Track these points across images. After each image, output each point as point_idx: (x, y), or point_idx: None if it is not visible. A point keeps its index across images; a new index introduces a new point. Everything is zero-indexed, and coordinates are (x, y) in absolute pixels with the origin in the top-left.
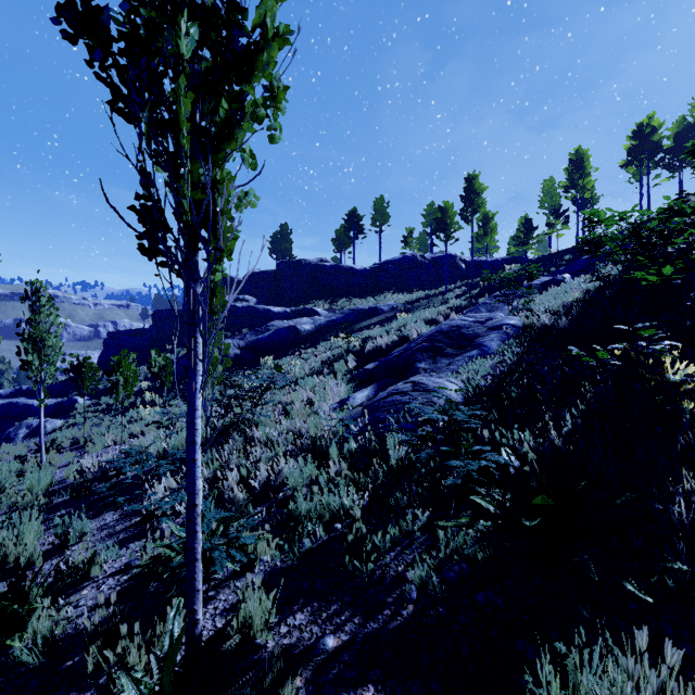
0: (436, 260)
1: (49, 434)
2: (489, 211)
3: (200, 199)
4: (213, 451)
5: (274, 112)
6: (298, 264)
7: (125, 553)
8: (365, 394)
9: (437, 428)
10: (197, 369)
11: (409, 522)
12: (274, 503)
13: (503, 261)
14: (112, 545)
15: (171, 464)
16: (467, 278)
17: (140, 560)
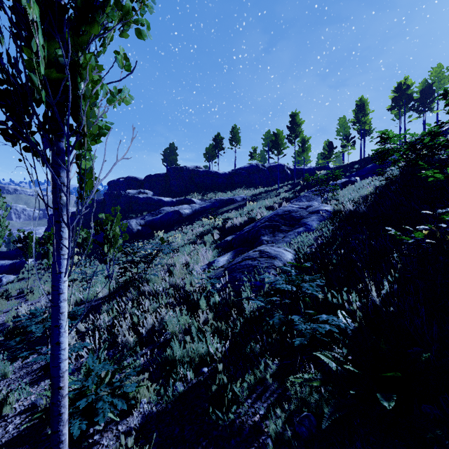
0: (271, 167)
1: (4, 286)
2: (305, 136)
3: (57, 79)
4: (114, 302)
5: (140, 7)
6: (181, 169)
7: (35, 391)
8: (226, 258)
9: (284, 292)
10: (61, 253)
11: (263, 371)
12: (157, 345)
13: (314, 169)
14: (27, 383)
15: (72, 319)
16: (291, 180)
17: (41, 404)
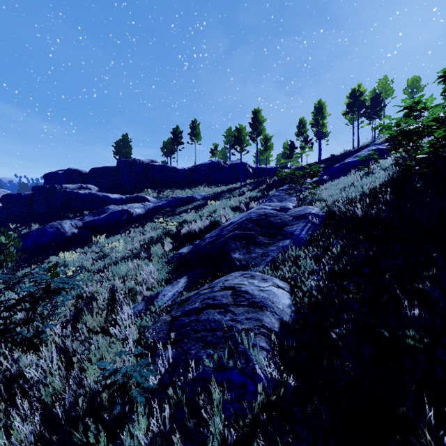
0: (233, 165)
1: None
2: (268, 134)
3: None
4: None
5: None
6: (133, 163)
7: None
8: (176, 290)
9: None
10: None
11: None
12: None
13: (275, 168)
14: None
15: None
16: (253, 179)
17: None
